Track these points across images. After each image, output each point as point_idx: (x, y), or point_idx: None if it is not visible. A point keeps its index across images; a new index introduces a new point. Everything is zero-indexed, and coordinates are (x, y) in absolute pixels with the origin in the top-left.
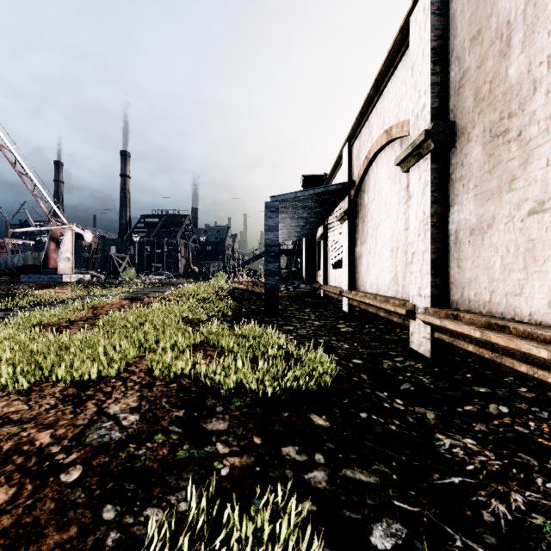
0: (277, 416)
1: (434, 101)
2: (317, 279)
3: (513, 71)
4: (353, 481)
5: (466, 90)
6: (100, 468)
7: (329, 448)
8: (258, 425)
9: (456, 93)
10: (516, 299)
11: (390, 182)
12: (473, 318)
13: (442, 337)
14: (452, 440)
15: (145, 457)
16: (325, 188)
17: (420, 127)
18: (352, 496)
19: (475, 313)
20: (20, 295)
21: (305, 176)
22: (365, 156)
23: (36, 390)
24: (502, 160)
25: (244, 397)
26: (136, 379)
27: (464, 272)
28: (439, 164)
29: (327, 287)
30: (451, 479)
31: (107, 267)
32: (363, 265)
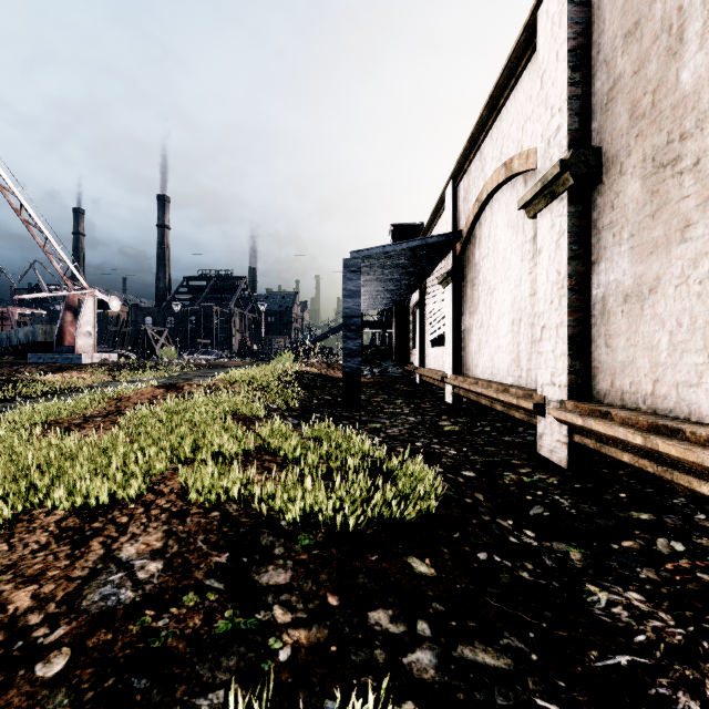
0: (361, 561)
1: (572, 120)
2: (411, 360)
3: (687, 75)
4: (474, 667)
5: (617, 105)
6: (97, 653)
7: (436, 612)
8: (334, 576)
9: (604, 109)
10: (691, 391)
11: (510, 233)
12: (630, 418)
13: (584, 441)
14: (609, 594)
15: (167, 632)
16: (423, 240)
17: (553, 157)
18: (474, 692)
19: (632, 410)
20: (24, 381)
21: (395, 225)
22: (476, 198)
23: (24, 520)
24: (671, 199)
25: (315, 531)
26: (164, 504)
27: (615, 353)
28: (580, 207)
29: (425, 371)
30: (616, 658)
31: (139, 344)
32: (473, 342)
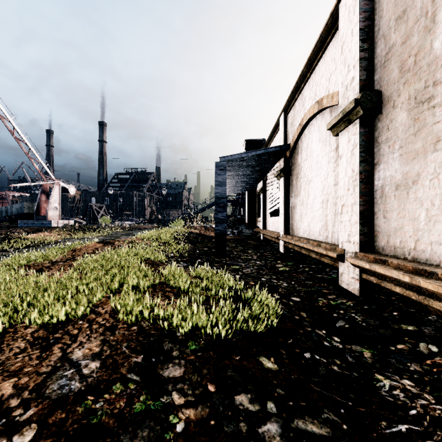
0: (229, 360)
1: (362, 73)
2: (257, 224)
3: (438, 43)
4: (306, 434)
5: (391, 64)
6: (55, 427)
7: (279, 395)
8: (212, 371)
9: (382, 66)
10: (441, 247)
11: (321, 145)
12: (400, 264)
13: (369, 278)
14: (391, 381)
15: (102, 412)
16: (265, 150)
17: (349, 97)
18: None
19: (401, 259)
20: (15, 238)
21: (247, 140)
22: (299, 123)
23: (11, 331)
24: (427, 124)
25: (199, 340)
26: (101, 321)
27: (390, 222)
28: (366, 129)
29: (266, 232)
30: (398, 427)
31: (87, 214)
32: (297, 214)
